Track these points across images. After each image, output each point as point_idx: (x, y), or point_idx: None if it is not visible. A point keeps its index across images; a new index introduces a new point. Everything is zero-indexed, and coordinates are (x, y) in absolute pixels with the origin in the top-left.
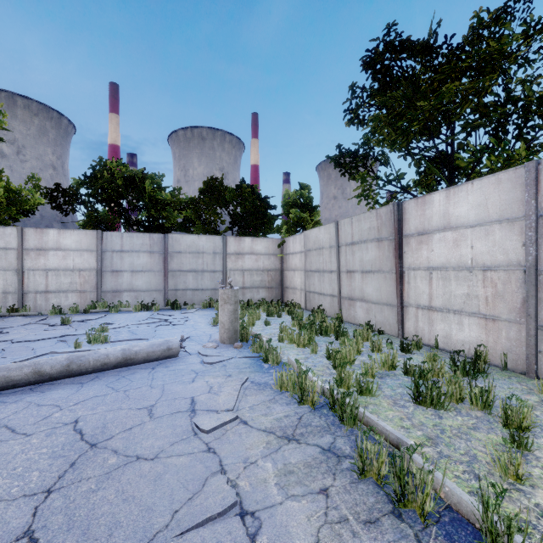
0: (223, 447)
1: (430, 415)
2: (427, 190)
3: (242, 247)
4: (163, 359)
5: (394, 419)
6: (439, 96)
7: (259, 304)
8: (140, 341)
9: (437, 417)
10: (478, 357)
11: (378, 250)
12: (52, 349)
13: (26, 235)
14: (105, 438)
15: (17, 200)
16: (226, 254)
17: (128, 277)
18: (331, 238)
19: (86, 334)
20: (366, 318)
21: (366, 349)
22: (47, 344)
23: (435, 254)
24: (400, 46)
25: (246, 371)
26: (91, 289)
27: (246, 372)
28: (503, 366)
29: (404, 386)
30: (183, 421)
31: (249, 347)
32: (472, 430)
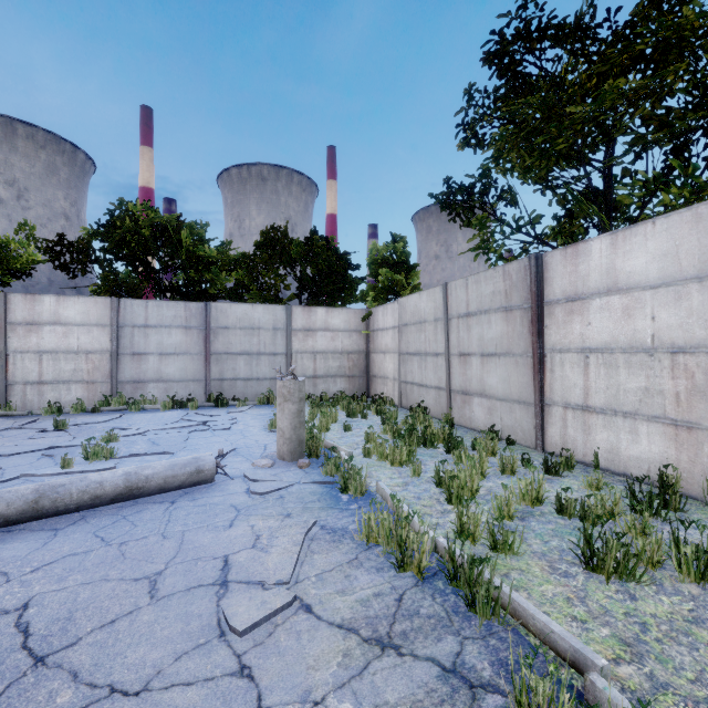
0: (267, 665)
1: (615, 592)
2: (570, 241)
3: (313, 320)
4: (190, 486)
5: (556, 601)
6: (598, 98)
7: (336, 399)
8: (162, 456)
9: (627, 597)
10: (670, 486)
11: (506, 324)
12: (29, 468)
13: (11, 303)
14: (65, 643)
15: (3, 256)
16: (290, 330)
17: (155, 361)
18: (436, 308)
19: (82, 446)
20: (487, 421)
21: (492, 470)
22: (26, 460)
23: (594, 330)
24: (537, 30)
25: (314, 506)
26: (103, 379)
27: (314, 508)
28: (705, 498)
29: (560, 534)
30: (205, 605)
31: (320, 467)
32: (693, 625)
